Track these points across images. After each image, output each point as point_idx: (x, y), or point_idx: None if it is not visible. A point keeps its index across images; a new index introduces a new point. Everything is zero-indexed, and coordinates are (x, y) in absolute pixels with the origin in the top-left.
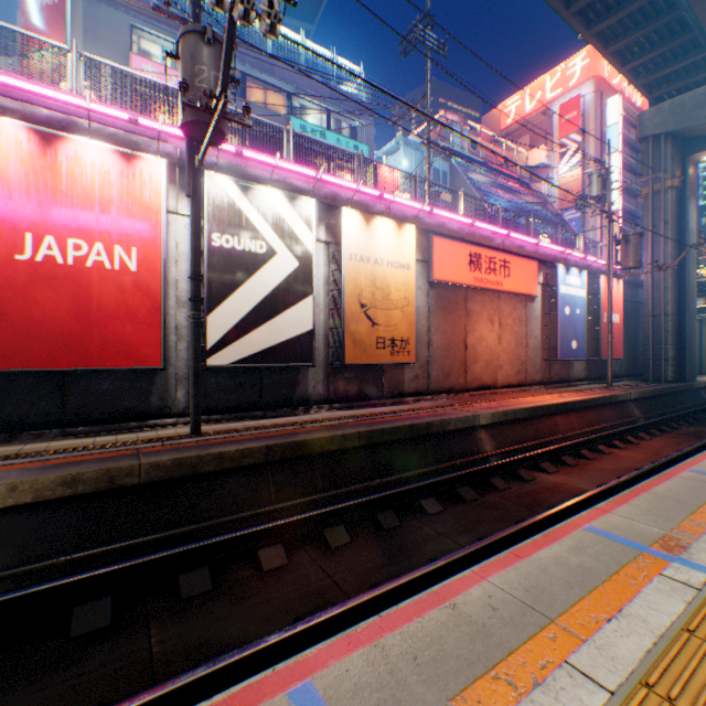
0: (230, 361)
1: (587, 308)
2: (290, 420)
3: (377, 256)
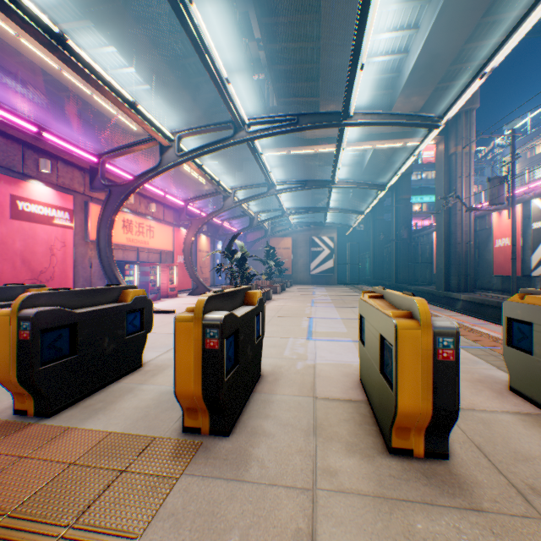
0: (537, 274)
1: None
2: None
3: None
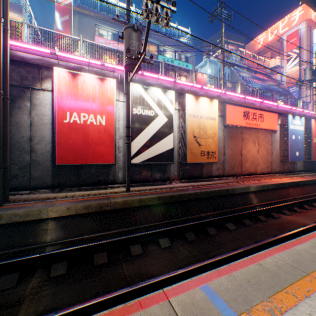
0: (139, 161)
1: (304, 135)
2: (164, 186)
3: (201, 114)
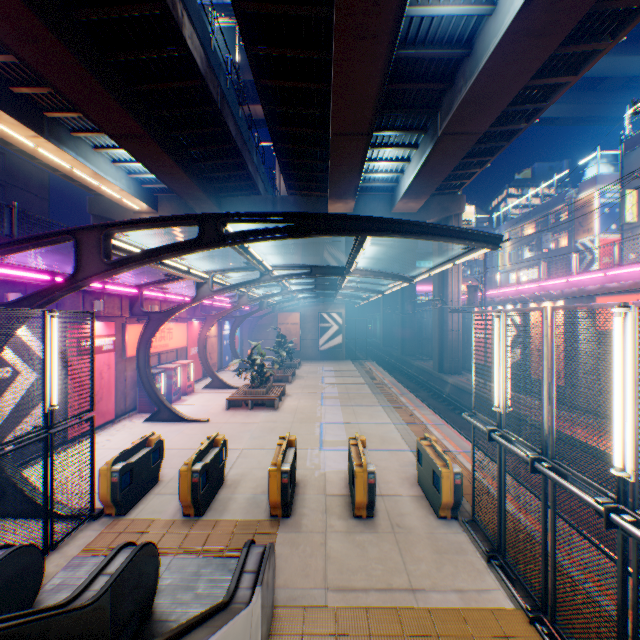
0: None
1: None
2: None
3: None
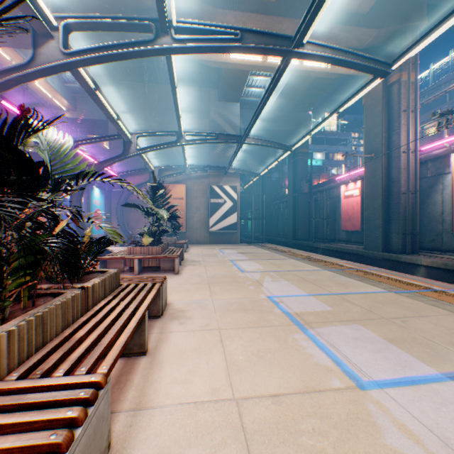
0: None
1: None
2: None
3: None
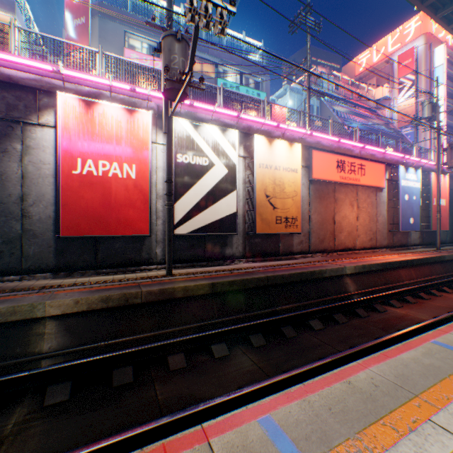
0: (187, 231)
1: (421, 195)
2: (223, 268)
3: (276, 164)
